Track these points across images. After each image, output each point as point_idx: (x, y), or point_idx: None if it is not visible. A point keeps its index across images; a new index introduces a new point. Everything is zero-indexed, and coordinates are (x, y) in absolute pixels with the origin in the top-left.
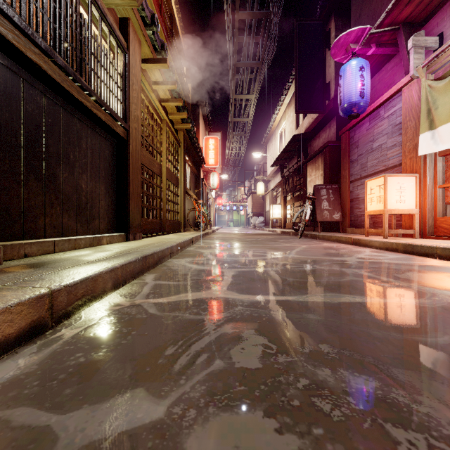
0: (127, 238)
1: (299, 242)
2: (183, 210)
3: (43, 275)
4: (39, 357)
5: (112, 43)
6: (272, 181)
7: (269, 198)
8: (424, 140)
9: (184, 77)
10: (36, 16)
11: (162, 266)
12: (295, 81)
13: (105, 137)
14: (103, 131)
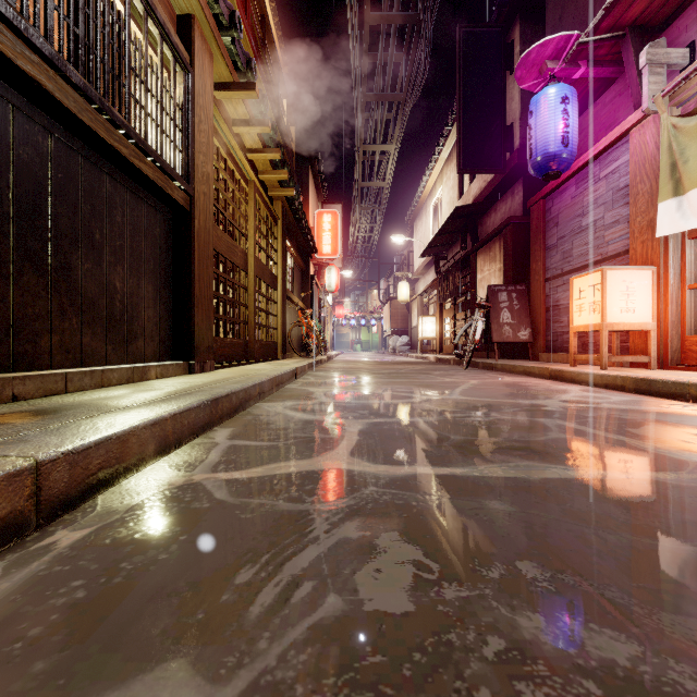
0: (191, 368)
1: (466, 376)
2: (282, 325)
3: (31, 434)
4: (2, 589)
5: (165, 56)
6: (421, 280)
7: (417, 307)
8: (665, 213)
9: (284, 116)
10: (33, 1)
11: (245, 414)
12: (458, 122)
13: (155, 206)
14: (150, 196)
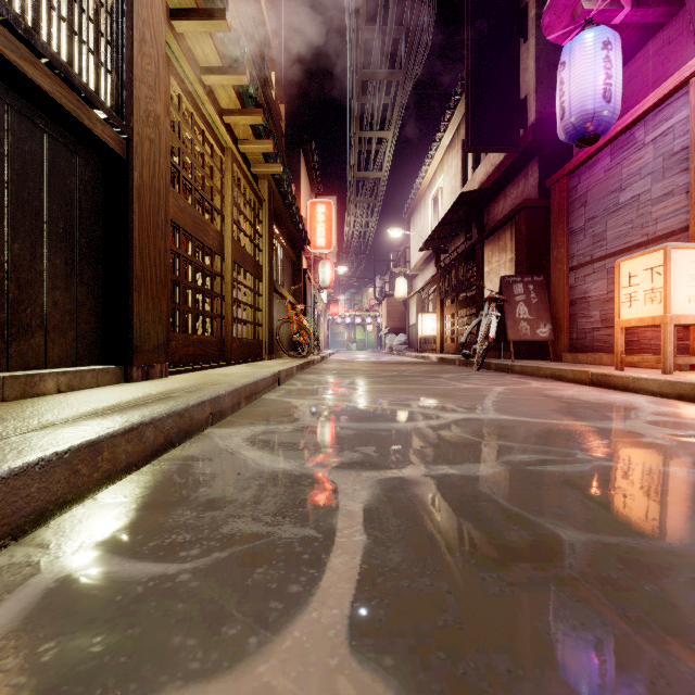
0: (127, 375)
1: (483, 380)
2: (268, 321)
3: None
4: None
5: None
6: (420, 277)
7: (415, 304)
8: None
9: (272, 90)
10: None
11: (173, 456)
12: (466, 94)
13: (68, 144)
14: (58, 127)
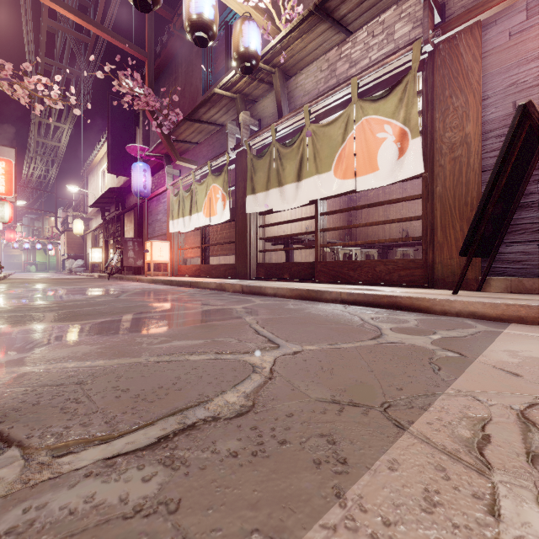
0: None
1: (102, 282)
2: None
3: None
4: None
5: None
6: (94, 220)
7: (91, 239)
8: (171, 225)
9: None
10: None
11: None
12: (108, 145)
13: None
14: None
